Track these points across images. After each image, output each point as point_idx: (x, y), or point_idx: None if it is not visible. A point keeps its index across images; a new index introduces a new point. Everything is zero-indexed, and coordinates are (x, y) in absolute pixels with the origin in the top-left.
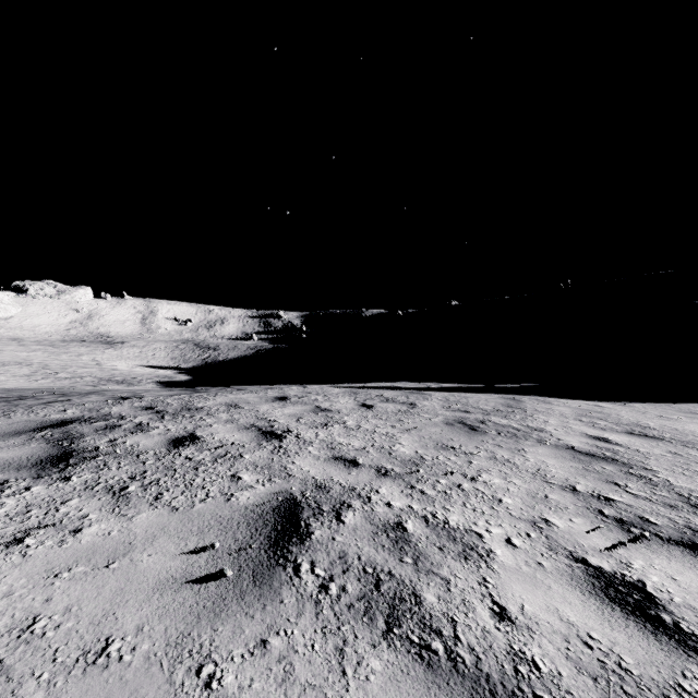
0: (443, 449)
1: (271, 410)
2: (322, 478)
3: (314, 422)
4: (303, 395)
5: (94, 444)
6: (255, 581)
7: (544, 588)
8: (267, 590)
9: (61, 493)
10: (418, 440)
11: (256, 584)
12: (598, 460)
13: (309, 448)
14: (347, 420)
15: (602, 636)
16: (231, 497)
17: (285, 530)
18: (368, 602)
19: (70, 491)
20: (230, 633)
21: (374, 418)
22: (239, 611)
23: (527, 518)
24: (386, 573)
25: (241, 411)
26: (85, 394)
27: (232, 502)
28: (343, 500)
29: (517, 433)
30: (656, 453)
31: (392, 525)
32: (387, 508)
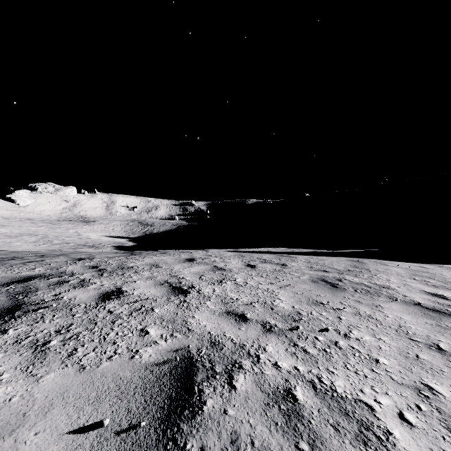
0: (314, 305)
1: (181, 269)
2: (216, 333)
3: (212, 279)
4: (206, 257)
5: (42, 297)
6: None
7: None
8: None
9: None
10: (292, 295)
11: None
12: (445, 316)
13: (207, 303)
14: (237, 277)
15: None
16: (135, 354)
17: (178, 398)
18: None
19: (0, 345)
20: None
21: (257, 276)
22: None
23: (409, 384)
24: None
25: (159, 270)
26: (57, 255)
27: (135, 360)
28: (234, 359)
29: (370, 290)
30: None
31: (281, 392)
32: (275, 370)
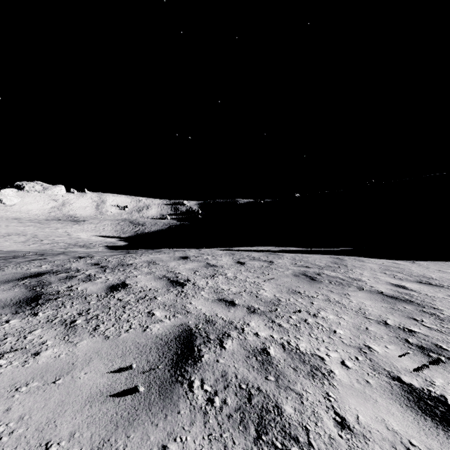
0: (293, 294)
1: (177, 266)
2: (210, 314)
3: (205, 274)
4: (199, 255)
5: (57, 289)
6: (160, 395)
7: (372, 401)
8: (169, 403)
9: (30, 325)
10: (275, 286)
11: (161, 397)
12: (400, 302)
13: (201, 293)
14: (227, 272)
15: (420, 443)
16: (147, 329)
17: (183, 354)
18: (242, 413)
19: (36, 323)
20: (139, 439)
21: (245, 271)
22: (147, 420)
23: (355, 345)
24: (256, 388)
25: (157, 266)
26: (56, 254)
27: (147, 332)
28: (224, 331)
29: (343, 282)
30: (439, 296)
31: (259, 350)
32: (256, 337)
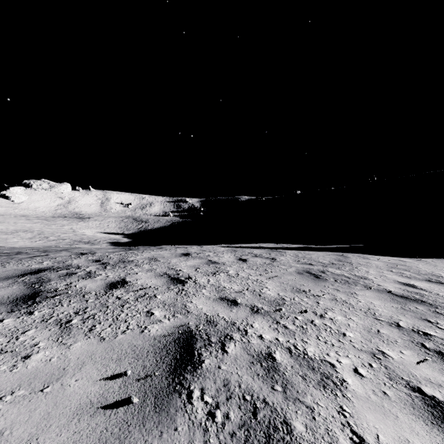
0: (297, 292)
1: (178, 262)
2: (211, 314)
3: (207, 271)
4: (200, 252)
5: (55, 286)
6: (156, 407)
7: (393, 417)
8: (165, 417)
9: (24, 324)
10: (279, 285)
11: (156, 410)
12: (411, 302)
13: (202, 291)
14: (229, 270)
15: None
16: (145, 330)
17: (182, 359)
18: (247, 430)
19: (30, 323)
20: None
21: (248, 268)
22: (140, 438)
23: (367, 350)
24: (261, 400)
25: (158, 263)
26: (59, 251)
27: (145, 333)
28: (226, 332)
29: (348, 280)
30: None
31: (264, 355)
32: (260, 340)
